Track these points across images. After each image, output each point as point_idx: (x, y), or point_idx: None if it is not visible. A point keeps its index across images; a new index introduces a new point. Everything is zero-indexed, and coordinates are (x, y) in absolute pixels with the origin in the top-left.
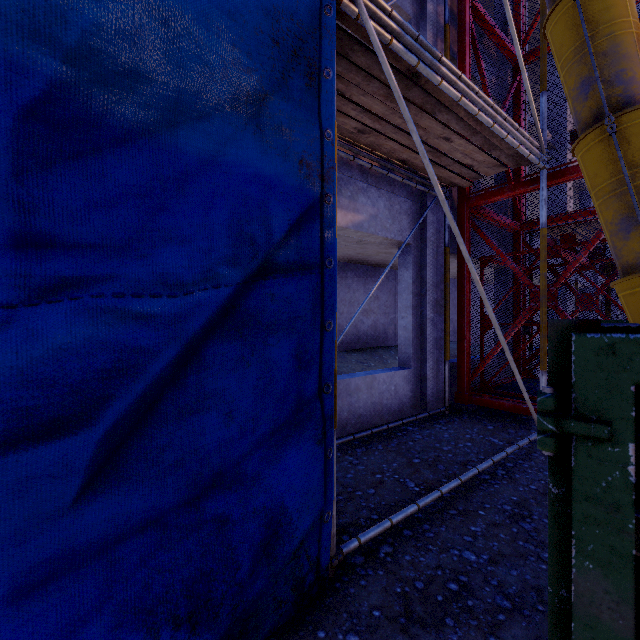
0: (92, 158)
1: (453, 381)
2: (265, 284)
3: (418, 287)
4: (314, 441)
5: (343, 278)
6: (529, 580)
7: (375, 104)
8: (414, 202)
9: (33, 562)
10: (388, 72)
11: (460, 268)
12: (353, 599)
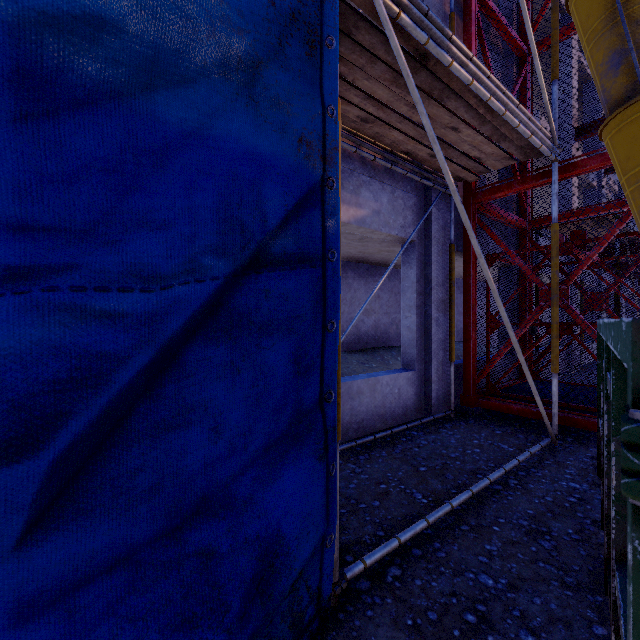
0: (44, 121)
1: (458, 383)
2: (259, 278)
3: (422, 286)
4: (315, 457)
5: (344, 277)
6: (555, 610)
7: (379, 90)
8: (418, 197)
9: None
10: (396, 47)
11: (466, 266)
12: (359, 634)
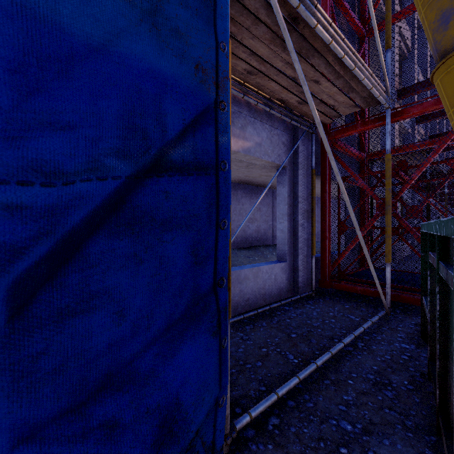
0: None
1: (317, 271)
2: (160, 181)
3: (292, 200)
4: (209, 333)
5: (234, 194)
6: (400, 449)
7: (261, 47)
8: (289, 135)
9: None
10: (275, 5)
11: (323, 186)
12: None
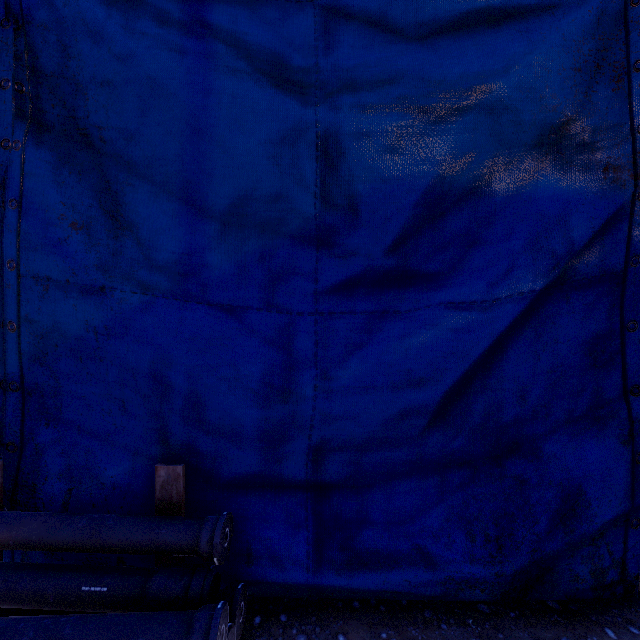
0: (441, 219)
1: None
2: (565, 289)
3: None
4: (622, 440)
5: None
6: None
7: None
8: None
9: (412, 460)
10: None
11: None
12: None
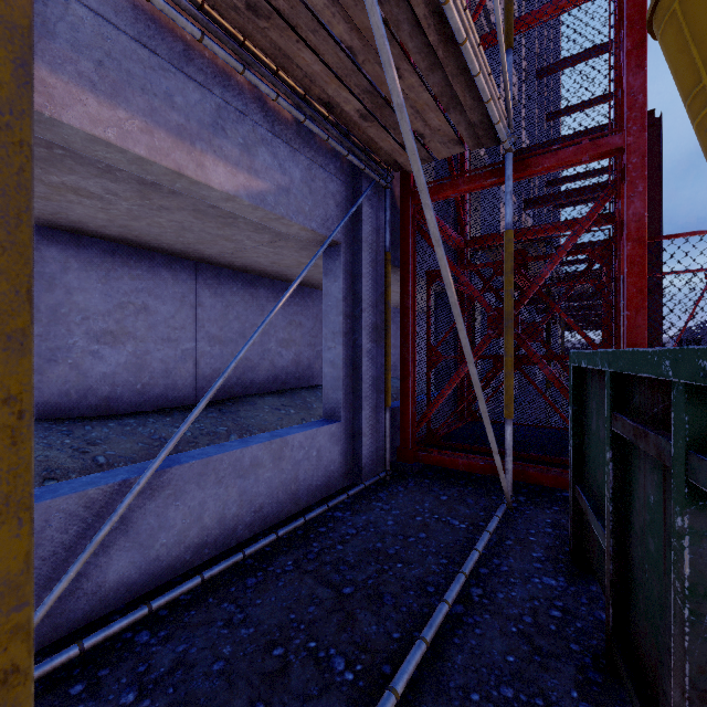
0: None
1: (394, 432)
2: None
3: (350, 306)
4: None
5: (254, 296)
6: None
7: None
8: (345, 184)
9: None
10: None
11: (403, 284)
12: None
